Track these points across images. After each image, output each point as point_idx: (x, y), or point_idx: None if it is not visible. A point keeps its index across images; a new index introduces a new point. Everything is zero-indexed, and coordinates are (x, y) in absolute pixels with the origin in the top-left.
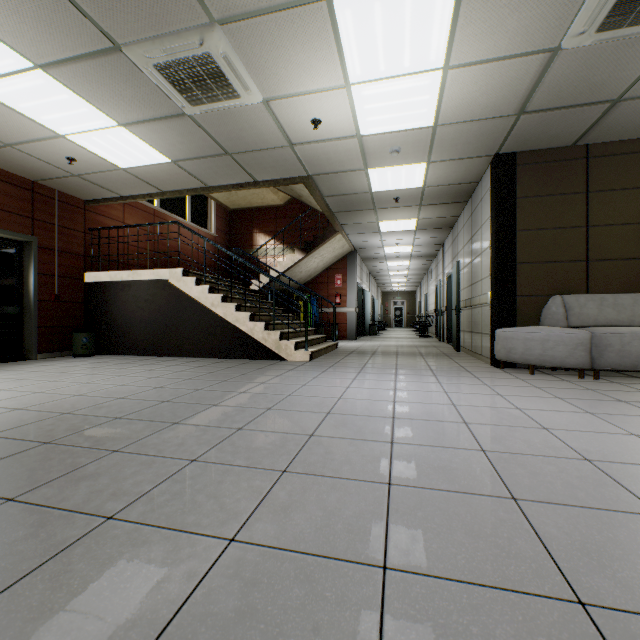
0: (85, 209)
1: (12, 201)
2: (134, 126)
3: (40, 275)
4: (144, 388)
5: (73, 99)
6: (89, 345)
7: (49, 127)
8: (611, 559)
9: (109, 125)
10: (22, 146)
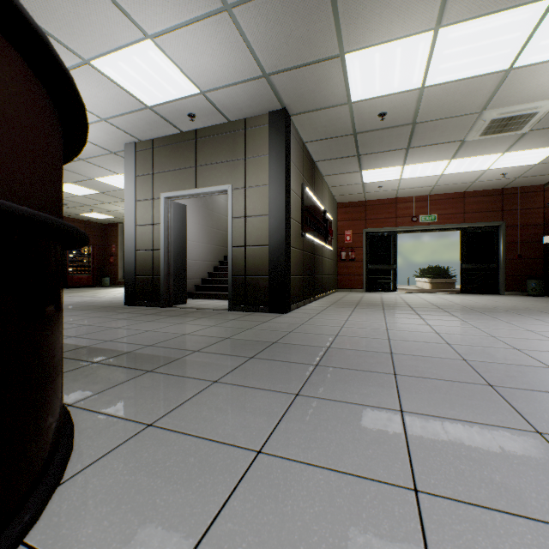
0: (543, 191)
1: (488, 205)
2: (509, 150)
3: (506, 244)
4: (486, 306)
5: (472, 159)
6: (536, 288)
7: (477, 170)
8: (407, 334)
9: (498, 156)
10: (478, 180)
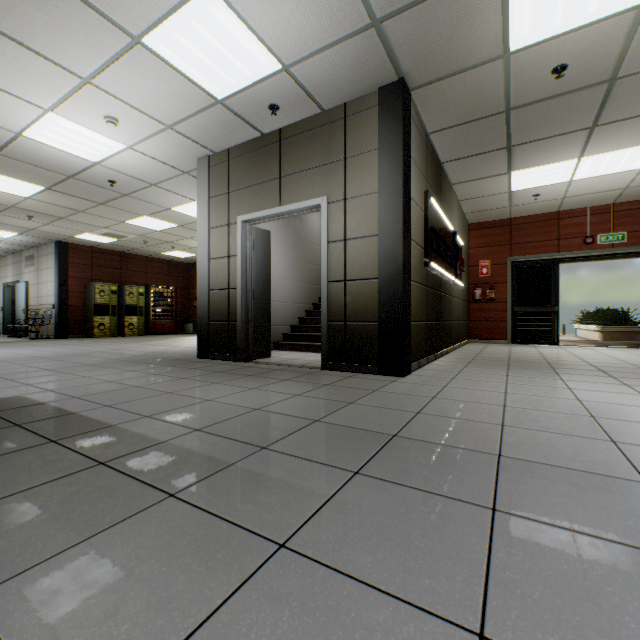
0: None
1: None
2: None
3: None
4: None
5: None
6: None
7: None
8: None
9: None
10: None
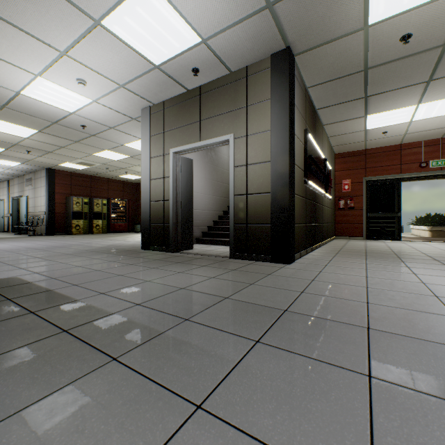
0: None
1: None
2: None
3: None
4: None
5: None
6: None
7: None
8: None
9: None
10: None
